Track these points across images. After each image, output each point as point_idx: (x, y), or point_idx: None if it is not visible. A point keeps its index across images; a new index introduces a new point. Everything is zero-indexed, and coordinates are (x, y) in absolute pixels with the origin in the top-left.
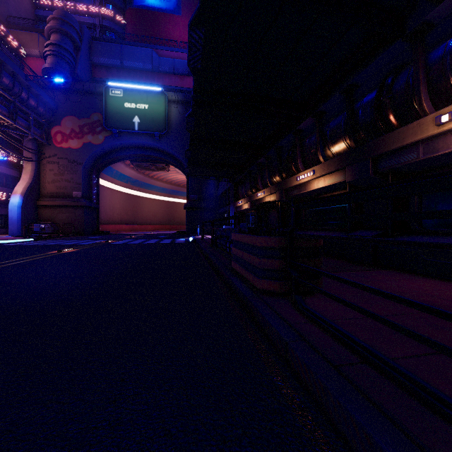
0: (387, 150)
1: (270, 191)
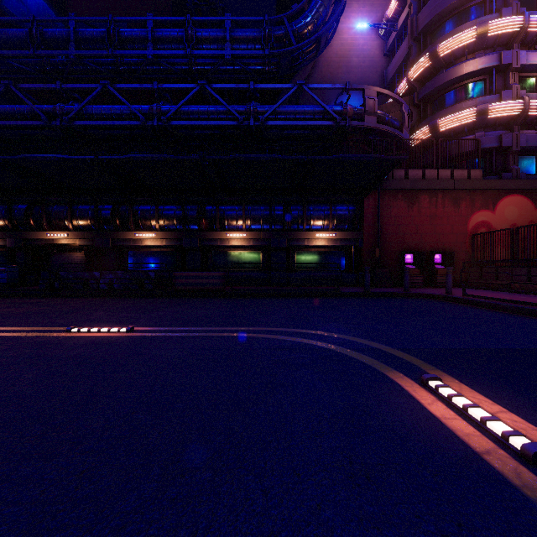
0: (207, 238)
1: (83, 236)
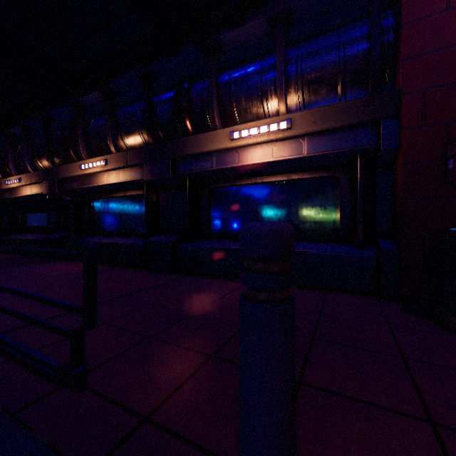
0: (63, 177)
1: None
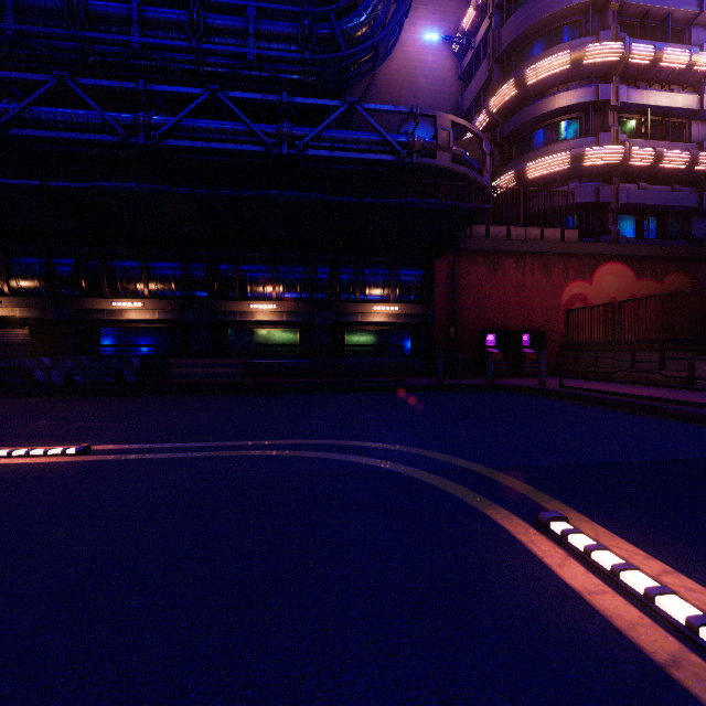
0: (221, 310)
1: (26, 304)
